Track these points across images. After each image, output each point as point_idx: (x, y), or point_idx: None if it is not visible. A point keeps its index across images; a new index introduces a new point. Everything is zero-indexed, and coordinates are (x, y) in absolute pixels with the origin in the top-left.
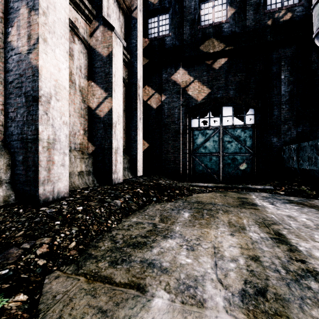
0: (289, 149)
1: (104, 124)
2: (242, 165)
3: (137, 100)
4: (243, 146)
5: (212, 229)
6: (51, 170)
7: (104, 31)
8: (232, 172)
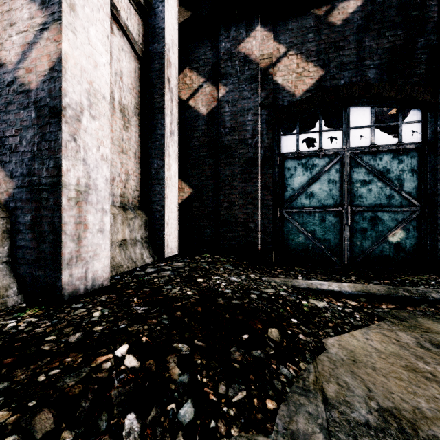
0: None
1: (39, 112)
2: (394, 232)
3: (165, 89)
4: (396, 192)
5: None
6: None
7: None
8: (370, 247)
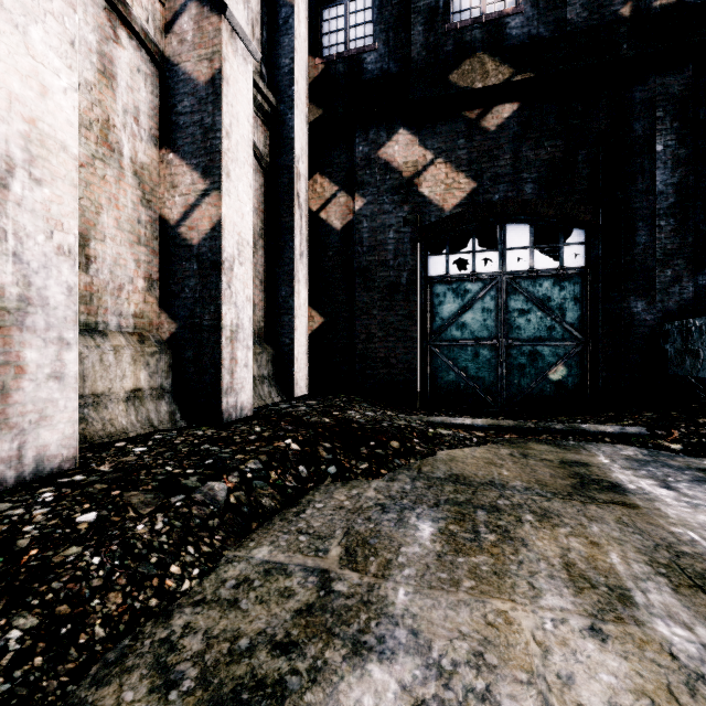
0: (683, 329)
1: (201, 264)
2: (555, 369)
3: (294, 208)
4: (558, 323)
5: (518, 599)
6: (12, 392)
7: (202, 15)
8: (529, 386)
